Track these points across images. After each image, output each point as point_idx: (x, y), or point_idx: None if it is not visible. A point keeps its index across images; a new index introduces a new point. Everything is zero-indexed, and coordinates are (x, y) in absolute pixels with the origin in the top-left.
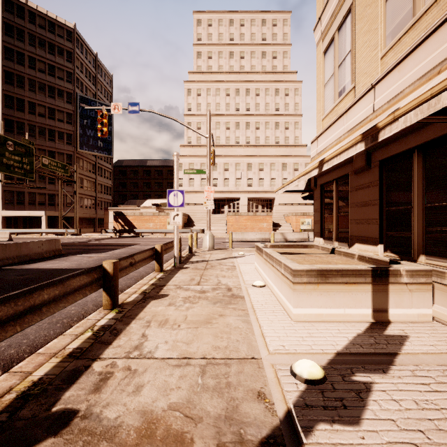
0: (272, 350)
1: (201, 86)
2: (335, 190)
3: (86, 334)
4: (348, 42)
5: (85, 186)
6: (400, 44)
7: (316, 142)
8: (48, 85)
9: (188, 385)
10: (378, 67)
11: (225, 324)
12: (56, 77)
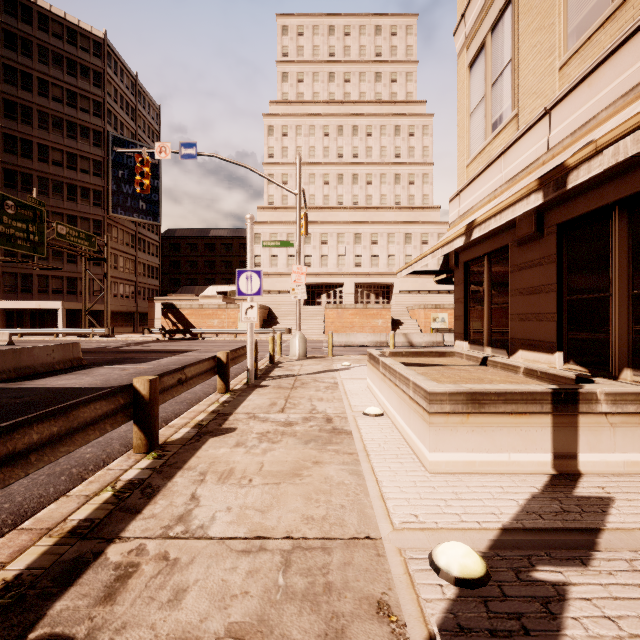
0: (397, 523)
1: (288, 122)
2: (487, 270)
3: (102, 494)
4: (507, 48)
5: (120, 266)
6: (591, 45)
7: (458, 199)
8: (67, 120)
9: (262, 589)
10: (554, 82)
11: (323, 477)
12: (78, 108)
